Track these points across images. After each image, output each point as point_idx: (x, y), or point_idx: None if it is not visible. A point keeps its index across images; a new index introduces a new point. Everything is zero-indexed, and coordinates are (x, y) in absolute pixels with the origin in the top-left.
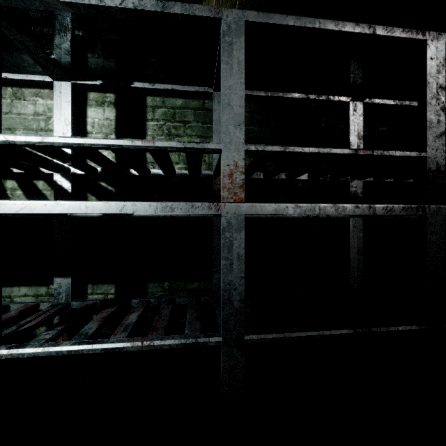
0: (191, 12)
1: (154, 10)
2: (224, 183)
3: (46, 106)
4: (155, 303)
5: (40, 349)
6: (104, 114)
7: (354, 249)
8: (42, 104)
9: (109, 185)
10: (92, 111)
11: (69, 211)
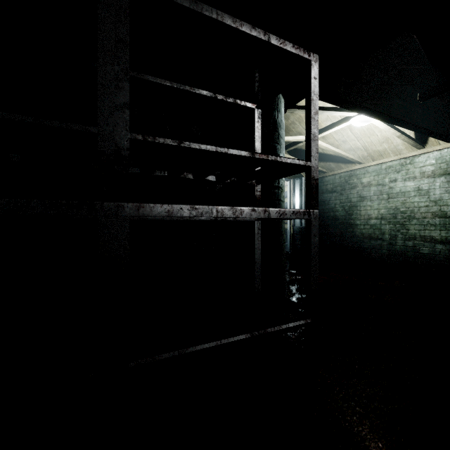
0: None
1: None
2: None
3: None
4: None
5: None
6: None
7: None
8: None
9: None
10: None
11: None
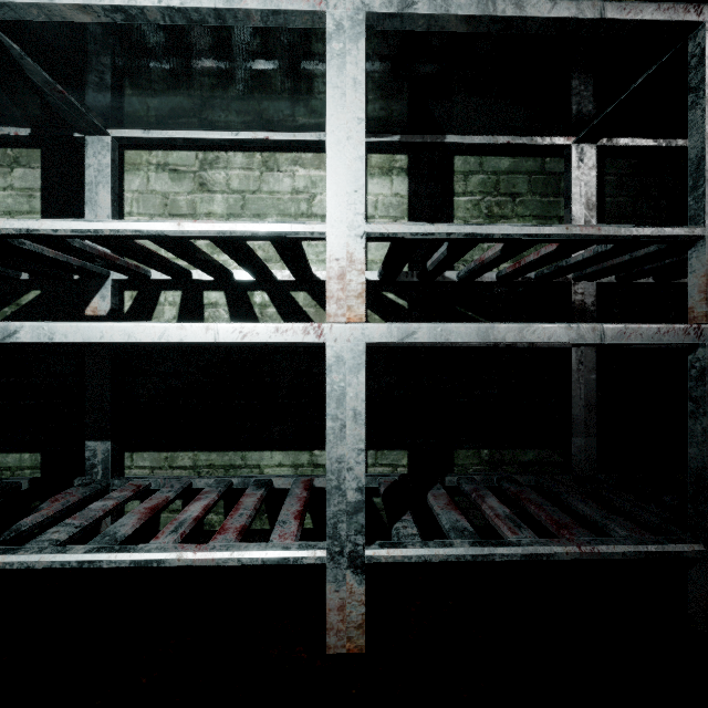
0: (656, 15)
1: (599, 18)
2: (707, 292)
3: (308, 178)
4: (482, 483)
5: (431, 550)
6: (391, 188)
7: None
8: (303, 177)
9: (399, 298)
10: (374, 184)
11: (474, 339)
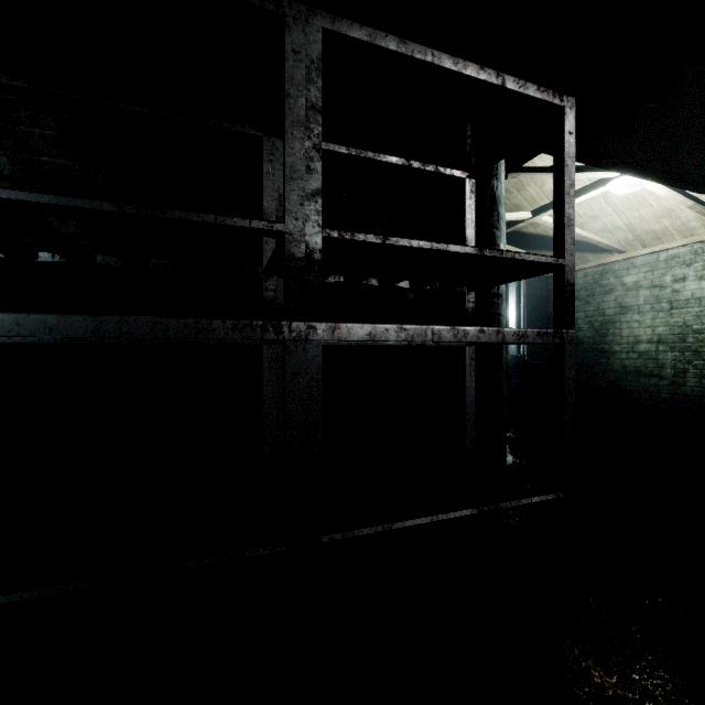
0: None
1: None
2: None
3: None
4: None
5: None
6: None
7: (271, 401)
8: None
9: None
10: None
11: None
